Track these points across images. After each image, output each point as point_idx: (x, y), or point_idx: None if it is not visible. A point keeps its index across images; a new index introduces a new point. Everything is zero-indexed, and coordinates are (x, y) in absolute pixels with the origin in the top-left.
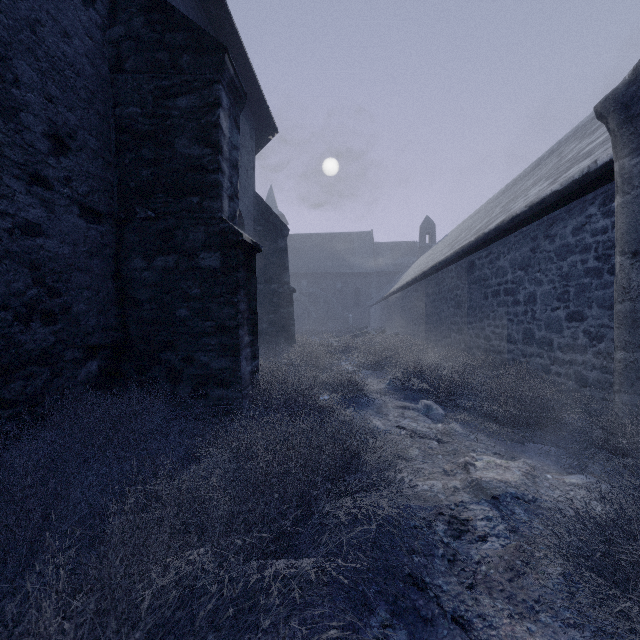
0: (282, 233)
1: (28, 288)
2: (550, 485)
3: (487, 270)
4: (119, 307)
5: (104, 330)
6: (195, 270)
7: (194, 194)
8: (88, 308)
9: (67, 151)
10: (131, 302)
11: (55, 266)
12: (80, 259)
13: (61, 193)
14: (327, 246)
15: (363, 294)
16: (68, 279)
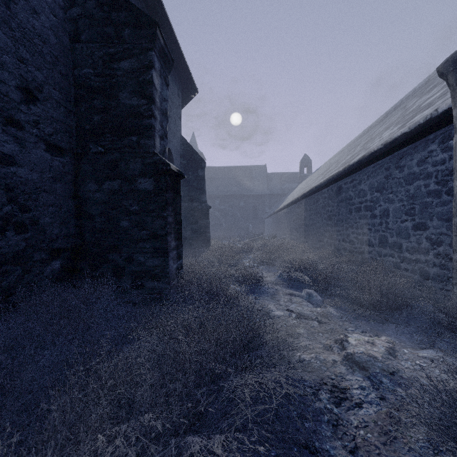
0: (201, 165)
1: (4, 205)
2: (407, 358)
3: (351, 192)
4: (77, 220)
5: (65, 237)
6: (134, 192)
7: (133, 134)
8: (52, 220)
9: (35, 101)
10: (86, 216)
11: (26, 188)
12: (46, 183)
13: (31, 133)
14: (233, 175)
15: (259, 210)
16: (36, 198)
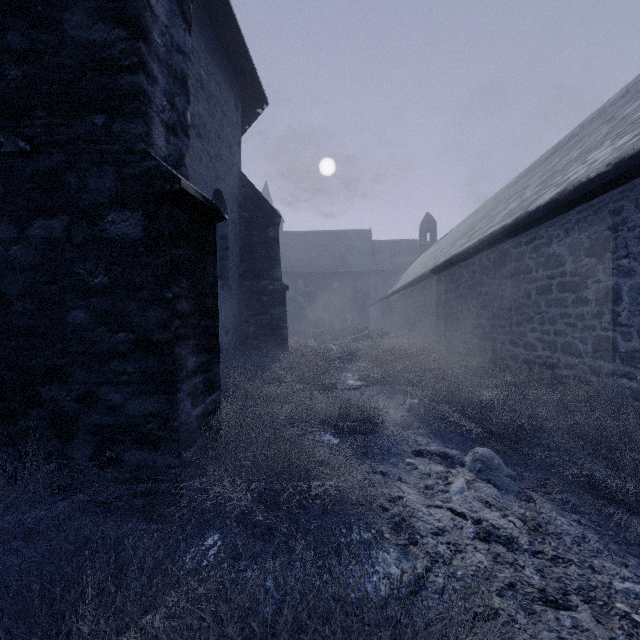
0: (273, 221)
1: None
2: None
3: (529, 260)
4: None
5: None
6: (99, 243)
7: (97, 110)
8: None
9: None
10: None
11: None
12: None
13: None
14: (324, 244)
15: (361, 294)
16: None
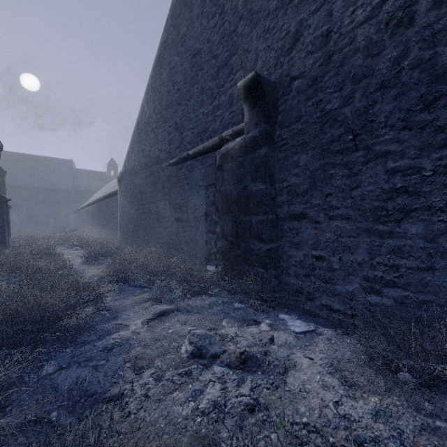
0: (1, 174)
1: None
2: None
3: (110, 206)
4: None
5: None
6: None
7: None
8: None
9: None
10: None
11: None
12: None
13: None
14: (29, 165)
15: (64, 205)
16: None
